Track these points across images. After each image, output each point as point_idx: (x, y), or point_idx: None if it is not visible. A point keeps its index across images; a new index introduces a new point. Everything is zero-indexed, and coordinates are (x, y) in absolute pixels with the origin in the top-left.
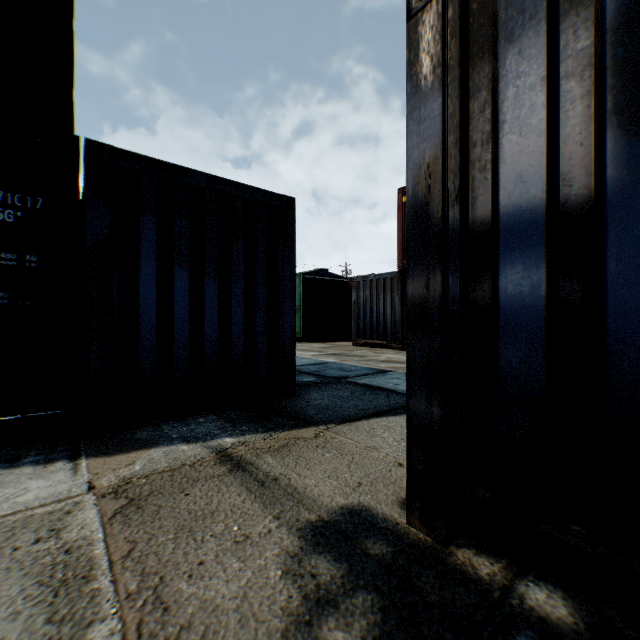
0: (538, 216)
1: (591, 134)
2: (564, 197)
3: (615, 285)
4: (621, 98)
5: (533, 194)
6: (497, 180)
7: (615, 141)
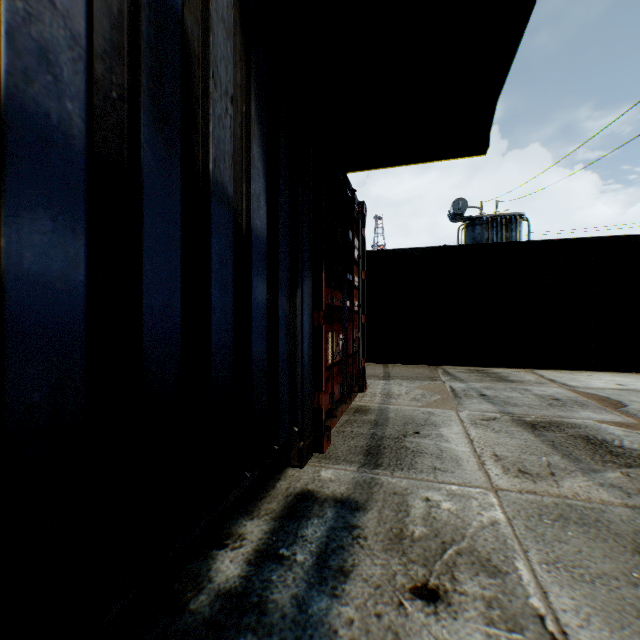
0: (78, 154)
1: (125, 94)
2: (100, 148)
3: (149, 282)
4: (154, 86)
5: (72, 112)
6: (3, 20)
7: (150, 127)
